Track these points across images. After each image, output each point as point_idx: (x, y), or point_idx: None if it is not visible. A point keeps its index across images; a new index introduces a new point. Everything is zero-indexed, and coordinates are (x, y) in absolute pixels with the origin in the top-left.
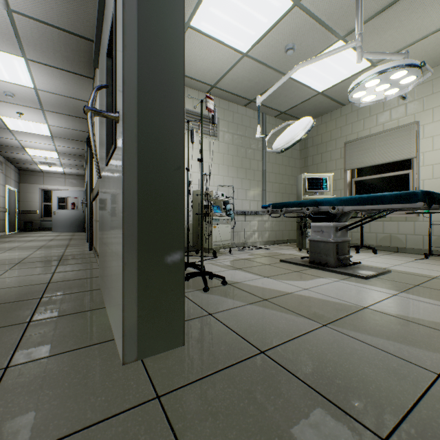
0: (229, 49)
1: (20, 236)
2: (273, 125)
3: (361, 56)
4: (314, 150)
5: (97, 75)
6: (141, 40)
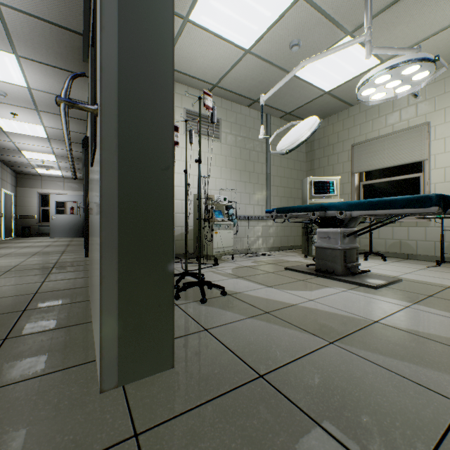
0: (231, 46)
1: (16, 242)
2: (278, 126)
3: (371, 51)
4: (321, 153)
5: None
6: (122, 22)
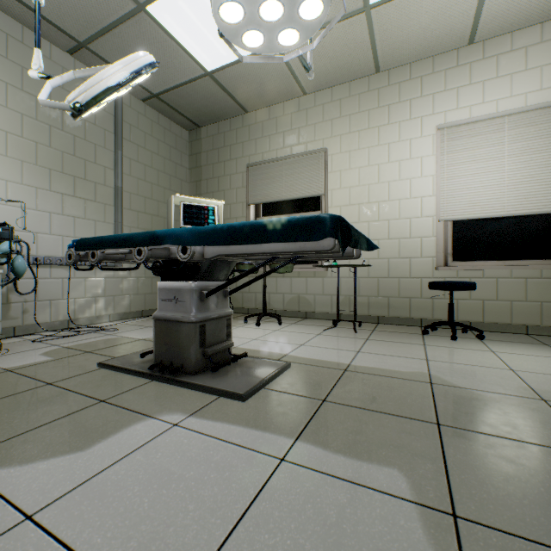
0: None
1: None
2: (141, 114)
3: None
4: (209, 172)
5: None
6: None
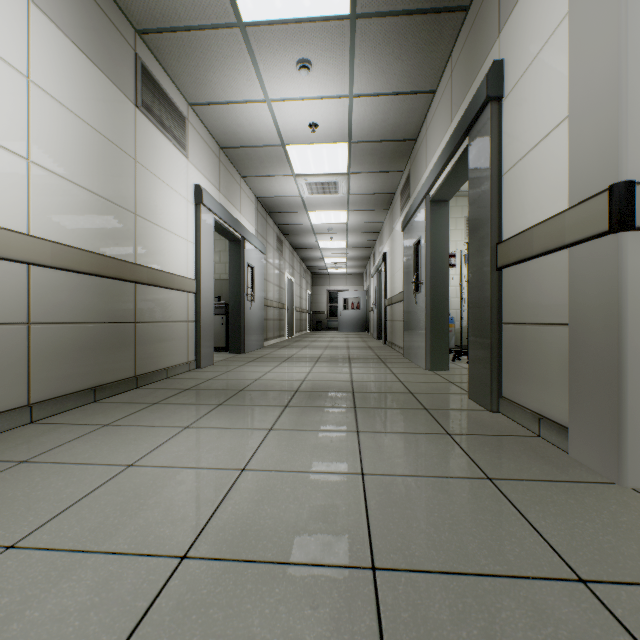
0: None
1: (320, 334)
2: None
3: None
4: None
5: (393, 213)
6: (431, 255)
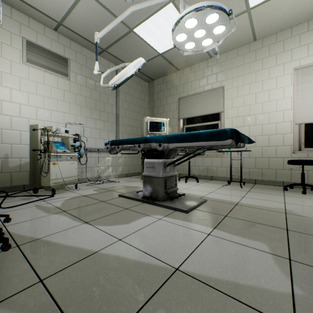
0: None
1: None
2: None
3: (184, 6)
4: (159, 103)
5: None
6: None
